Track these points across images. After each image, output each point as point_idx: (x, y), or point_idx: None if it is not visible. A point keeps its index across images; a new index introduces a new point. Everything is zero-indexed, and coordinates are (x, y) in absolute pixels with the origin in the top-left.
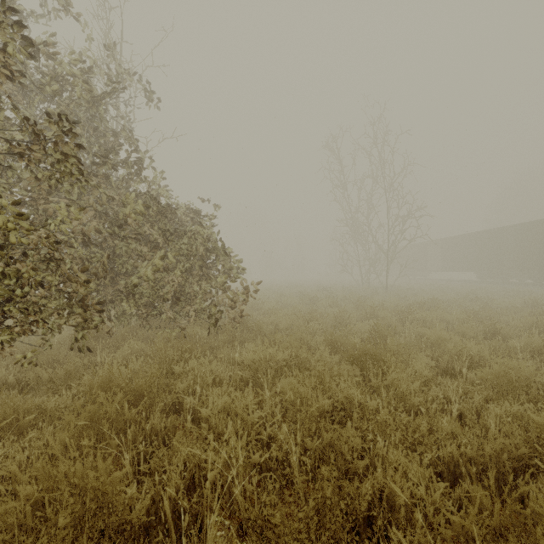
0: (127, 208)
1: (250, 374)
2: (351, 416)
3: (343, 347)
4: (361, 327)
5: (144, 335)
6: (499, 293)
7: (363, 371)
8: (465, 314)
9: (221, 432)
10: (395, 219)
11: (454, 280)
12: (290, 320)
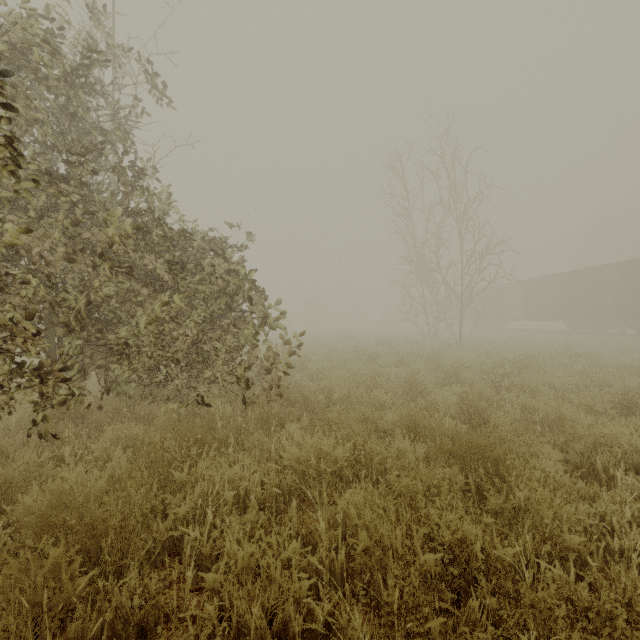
0: (112, 229)
1: (293, 478)
2: (468, 572)
3: (429, 432)
4: (444, 397)
5: (145, 410)
6: (607, 348)
7: (468, 476)
8: (579, 378)
9: (241, 618)
10: (471, 256)
11: (538, 331)
12: (347, 388)
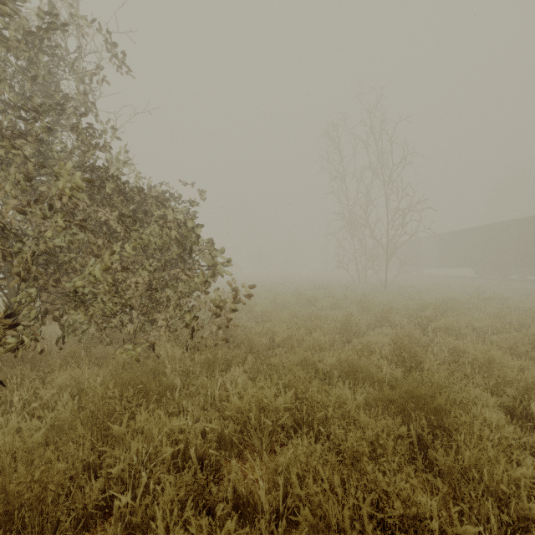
0: (62, 181)
1: (235, 426)
2: None
3: (367, 376)
4: (377, 339)
5: (101, 352)
6: (515, 292)
7: (409, 426)
8: (498, 321)
9: None
10: (395, 213)
11: (450, 277)
12: (289, 331)
